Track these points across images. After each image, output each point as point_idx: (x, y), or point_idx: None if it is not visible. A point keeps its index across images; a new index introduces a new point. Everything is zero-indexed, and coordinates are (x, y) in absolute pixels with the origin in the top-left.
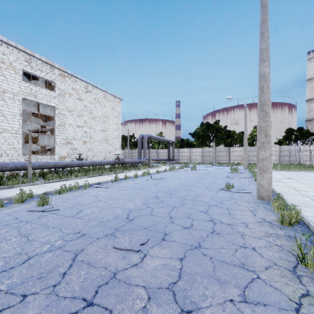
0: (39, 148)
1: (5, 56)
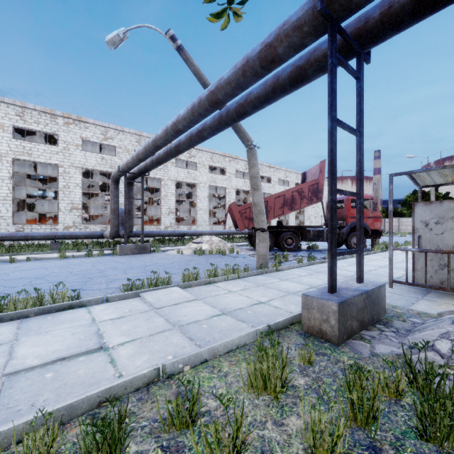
0: (286, 222)
1: (291, 178)
